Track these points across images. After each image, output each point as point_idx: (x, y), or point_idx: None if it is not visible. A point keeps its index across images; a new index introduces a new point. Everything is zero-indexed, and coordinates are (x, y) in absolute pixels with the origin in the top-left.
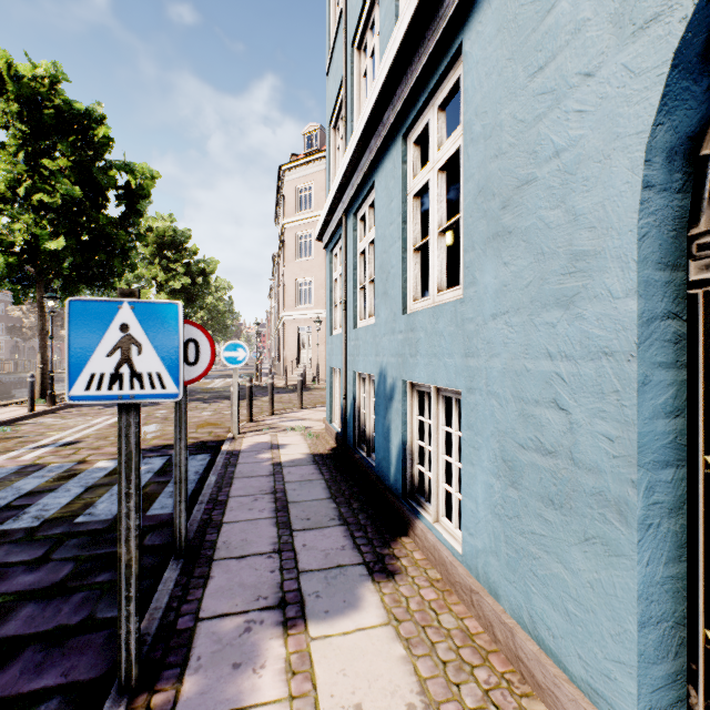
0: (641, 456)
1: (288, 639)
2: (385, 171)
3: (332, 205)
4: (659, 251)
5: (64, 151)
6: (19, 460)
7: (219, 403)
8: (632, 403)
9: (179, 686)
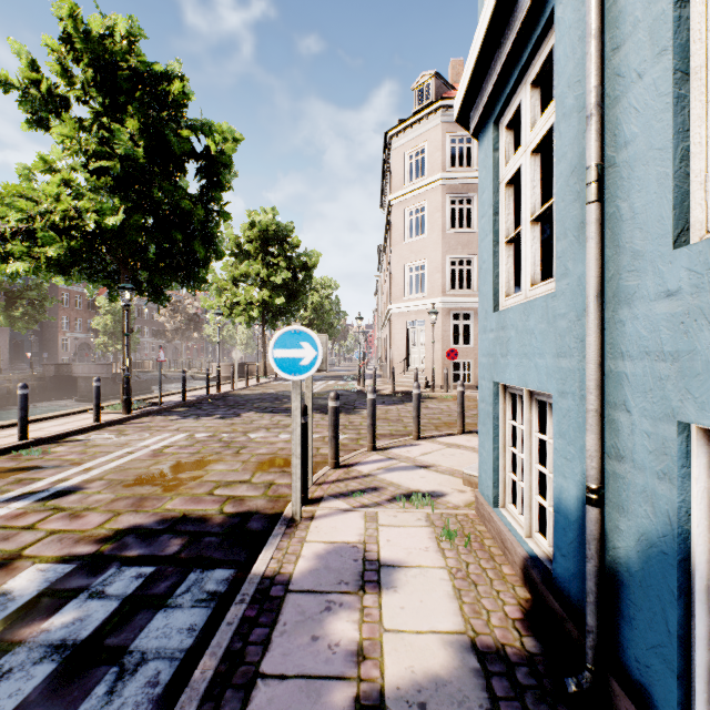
0: None
1: None
2: None
3: None
4: None
5: (135, 114)
6: None
7: None
8: None
9: None
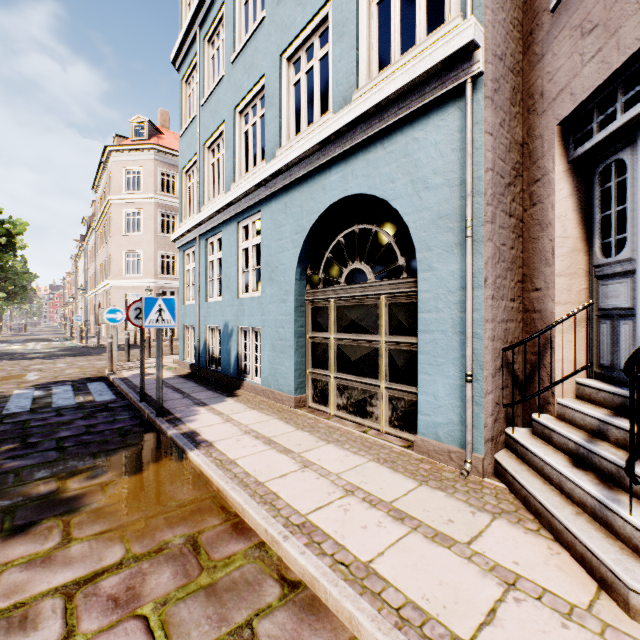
0: (295, 335)
1: (205, 407)
2: (228, 231)
3: (190, 229)
4: (299, 293)
5: None
6: None
7: (63, 359)
8: (294, 324)
9: (175, 415)
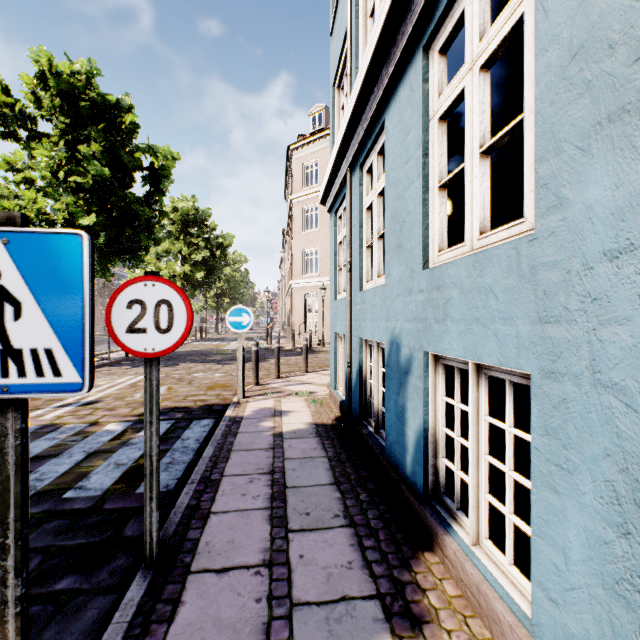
0: None
1: None
2: (398, 102)
3: (336, 162)
4: None
5: (97, 137)
6: (40, 420)
7: (231, 364)
8: None
9: None
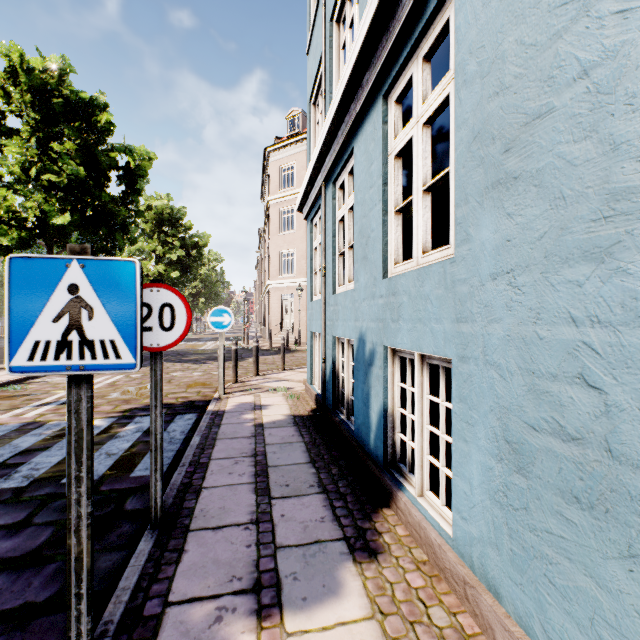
0: None
1: (262, 634)
2: (365, 135)
3: (312, 176)
4: None
5: (71, 136)
6: (22, 418)
7: (209, 364)
8: None
9: None
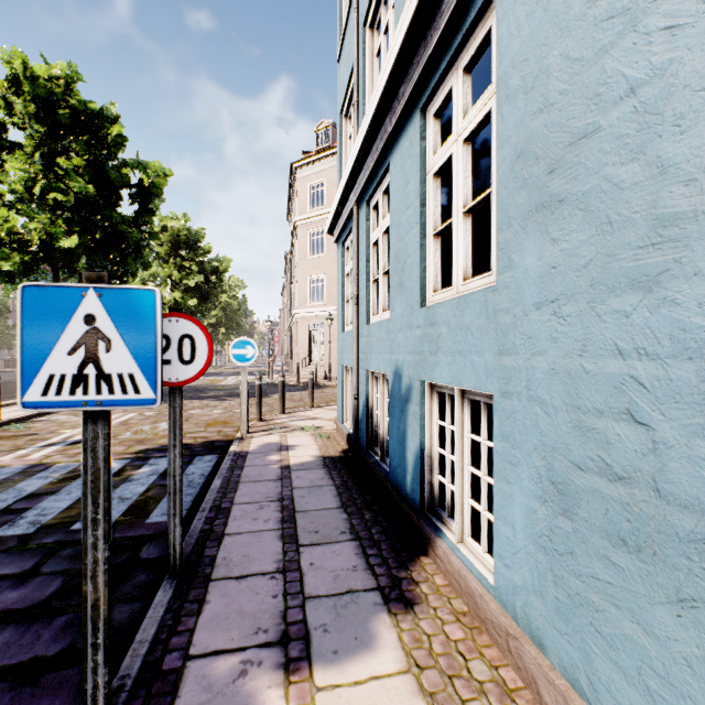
0: None
1: (290, 689)
2: (401, 151)
3: (343, 195)
4: None
5: (79, 150)
6: (26, 459)
7: (230, 400)
8: None
9: None
